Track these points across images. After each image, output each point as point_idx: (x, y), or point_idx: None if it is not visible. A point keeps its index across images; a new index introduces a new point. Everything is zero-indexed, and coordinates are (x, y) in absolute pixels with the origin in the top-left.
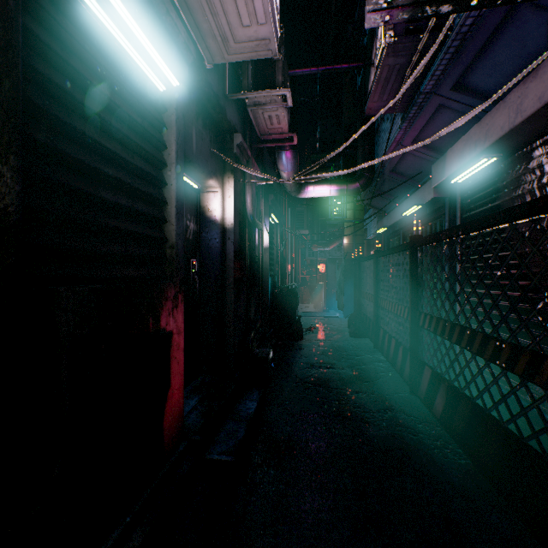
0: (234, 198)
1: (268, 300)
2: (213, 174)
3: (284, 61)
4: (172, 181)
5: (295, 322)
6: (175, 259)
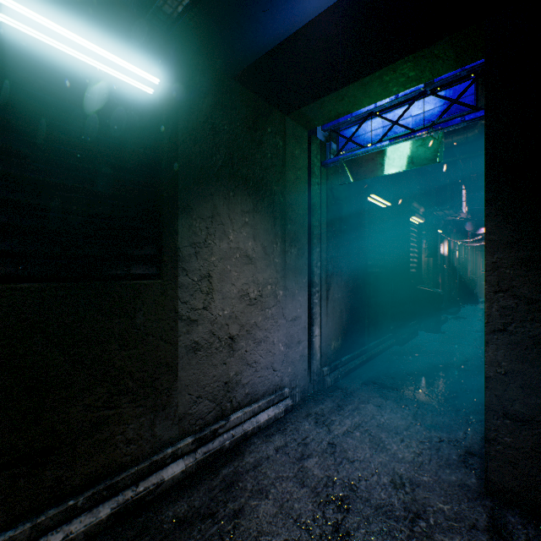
0: (447, 246)
1: (457, 283)
2: (441, 241)
3: (467, 203)
4: (439, 251)
5: (473, 295)
6: (439, 268)
